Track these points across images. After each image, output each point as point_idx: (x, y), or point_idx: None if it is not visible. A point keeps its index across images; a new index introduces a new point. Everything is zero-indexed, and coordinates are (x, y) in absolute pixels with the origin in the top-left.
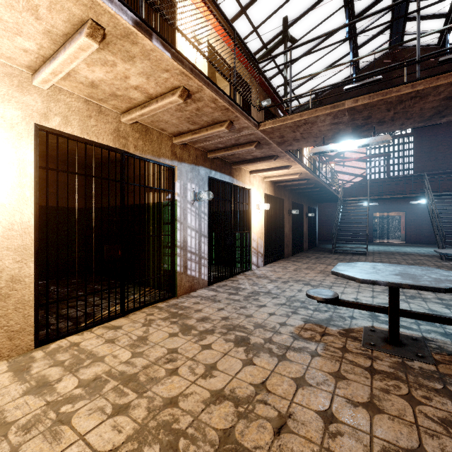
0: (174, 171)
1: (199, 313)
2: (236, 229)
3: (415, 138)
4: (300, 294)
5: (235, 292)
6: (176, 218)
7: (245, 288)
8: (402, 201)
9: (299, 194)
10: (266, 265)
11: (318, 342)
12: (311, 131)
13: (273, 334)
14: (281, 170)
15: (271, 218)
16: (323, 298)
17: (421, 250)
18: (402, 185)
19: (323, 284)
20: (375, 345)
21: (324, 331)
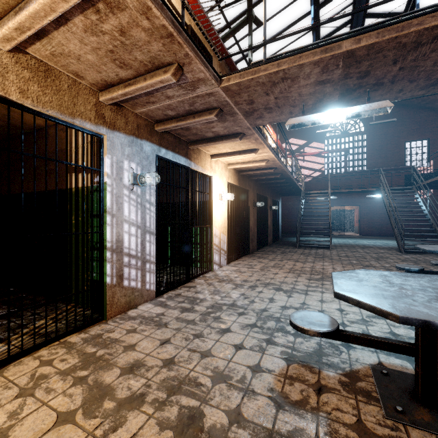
0: (101, 141)
1: (129, 354)
2: (196, 223)
3: (368, 136)
4: (273, 305)
5: (190, 307)
6: (104, 208)
7: (203, 299)
8: (356, 196)
9: (264, 186)
10: (230, 264)
11: (317, 413)
12: (289, 95)
13: (243, 397)
14: (247, 154)
15: (235, 210)
16: (319, 332)
17: (376, 242)
18: (356, 180)
19: (297, 289)
20: (404, 412)
21: (319, 381)
